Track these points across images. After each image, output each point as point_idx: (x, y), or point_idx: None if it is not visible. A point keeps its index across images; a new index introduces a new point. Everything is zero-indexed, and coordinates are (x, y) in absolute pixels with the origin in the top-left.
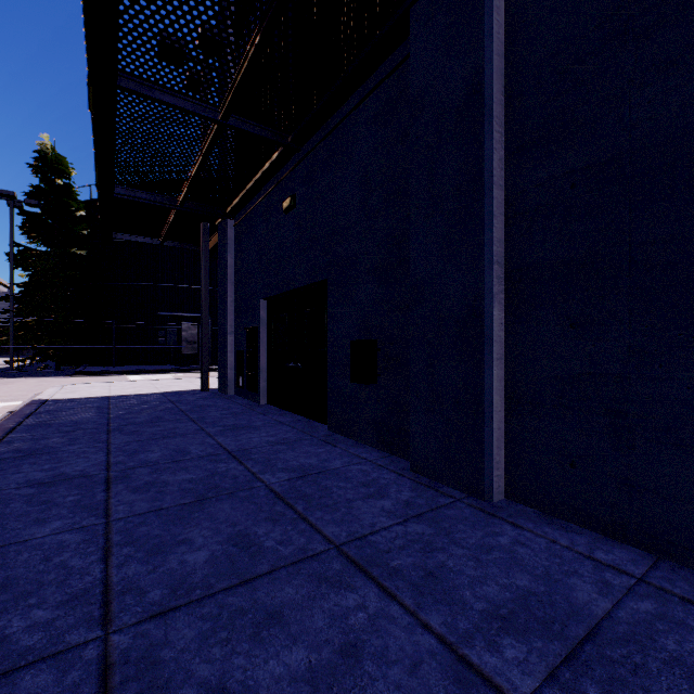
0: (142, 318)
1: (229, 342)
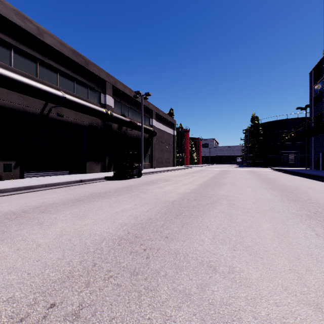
0: (275, 153)
1: (312, 160)
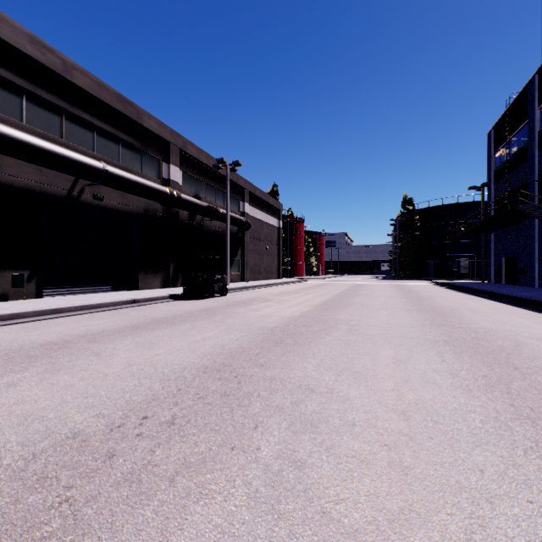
0: (440, 257)
1: (491, 268)
